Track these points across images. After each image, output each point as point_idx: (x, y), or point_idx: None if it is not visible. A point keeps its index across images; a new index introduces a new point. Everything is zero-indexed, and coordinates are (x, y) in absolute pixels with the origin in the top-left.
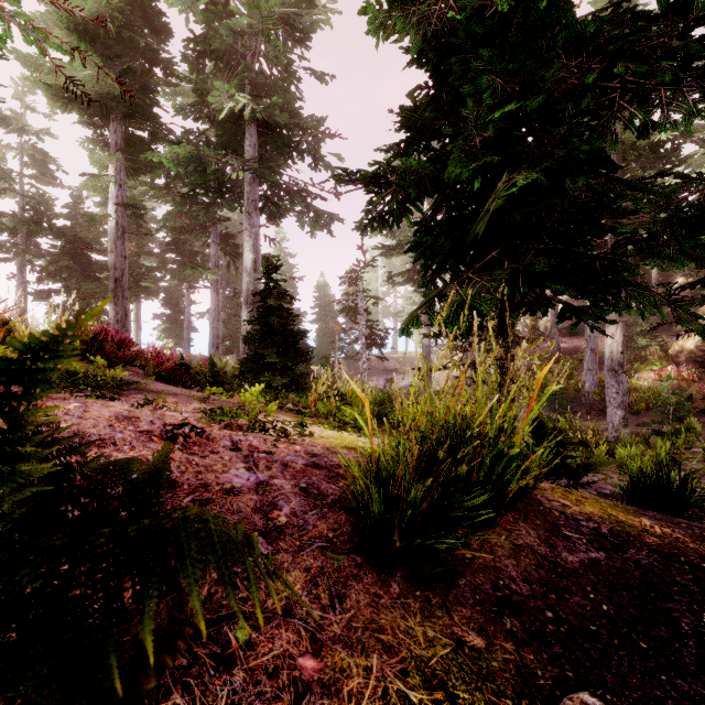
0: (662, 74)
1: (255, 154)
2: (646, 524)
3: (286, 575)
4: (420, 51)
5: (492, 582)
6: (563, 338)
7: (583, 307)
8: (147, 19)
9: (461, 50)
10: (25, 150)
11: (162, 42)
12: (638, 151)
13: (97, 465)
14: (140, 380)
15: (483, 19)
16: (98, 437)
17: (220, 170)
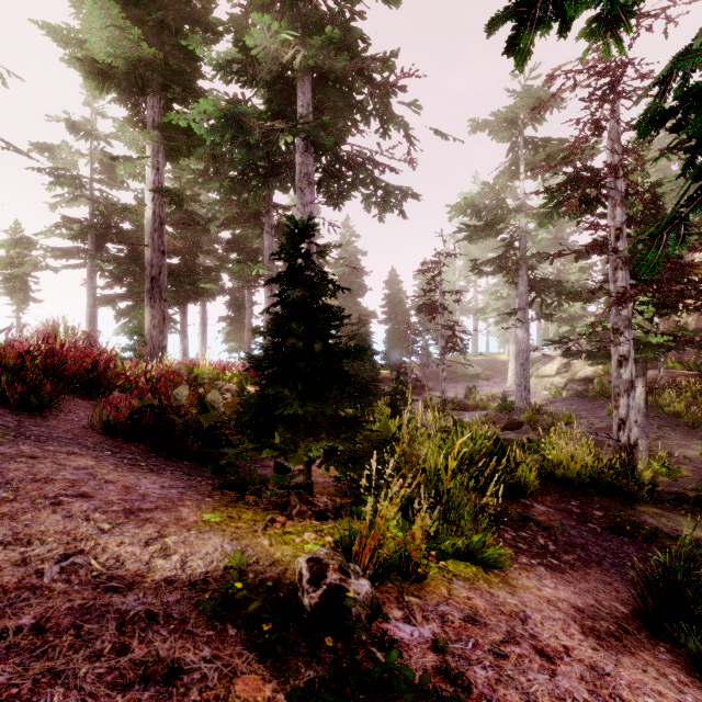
0: None
1: (308, 116)
2: None
3: None
4: None
5: None
6: None
7: None
8: None
9: None
10: (95, 156)
11: None
12: None
13: None
14: None
15: None
16: None
17: (270, 142)
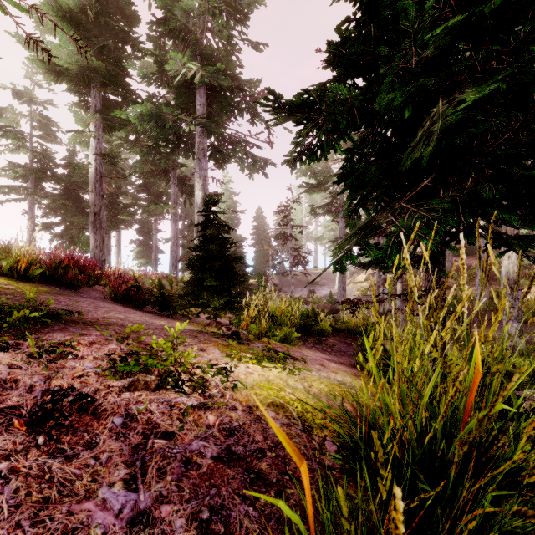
0: None
1: (204, 112)
2: None
3: None
4: None
5: None
6: (455, 258)
7: (516, 236)
8: (120, 8)
9: None
10: (34, 116)
11: (131, 24)
12: None
13: None
14: (85, 306)
15: None
16: None
17: (177, 125)
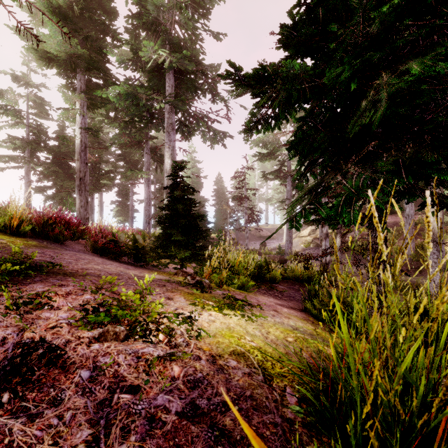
0: None
1: (172, 92)
2: None
3: None
4: None
5: None
6: None
7: None
8: (101, 4)
9: None
10: (30, 97)
11: (110, 18)
12: None
13: None
14: (67, 258)
15: None
16: None
17: (149, 104)
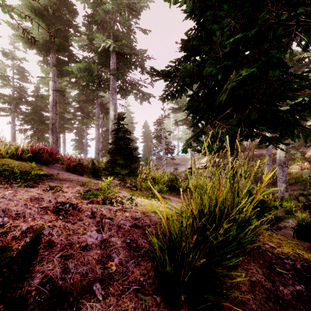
0: None
1: (114, 67)
2: None
3: None
4: (191, 10)
5: None
6: (255, 149)
7: (272, 137)
8: (66, 7)
9: (212, 8)
10: (15, 67)
11: (73, 17)
12: (292, 62)
13: None
14: (56, 172)
15: None
16: (16, 213)
17: (99, 74)
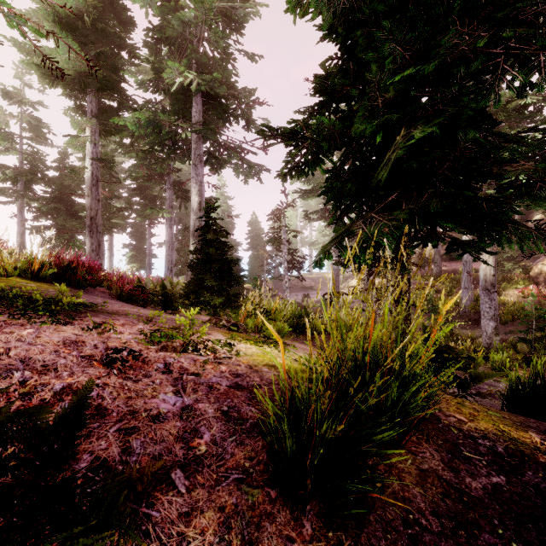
0: (544, 39)
1: (200, 119)
2: (536, 442)
3: (200, 517)
4: (331, 27)
5: (403, 516)
6: (444, 263)
7: (468, 241)
8: (116, 13)
9: (365, 24)
10: (24, 117)
11: (127, 31)
12: (507, 113)
13: (2, 416)
14: (101, 301)
15: (383, 1)
16: (42, 364)
17: (173, 131)
